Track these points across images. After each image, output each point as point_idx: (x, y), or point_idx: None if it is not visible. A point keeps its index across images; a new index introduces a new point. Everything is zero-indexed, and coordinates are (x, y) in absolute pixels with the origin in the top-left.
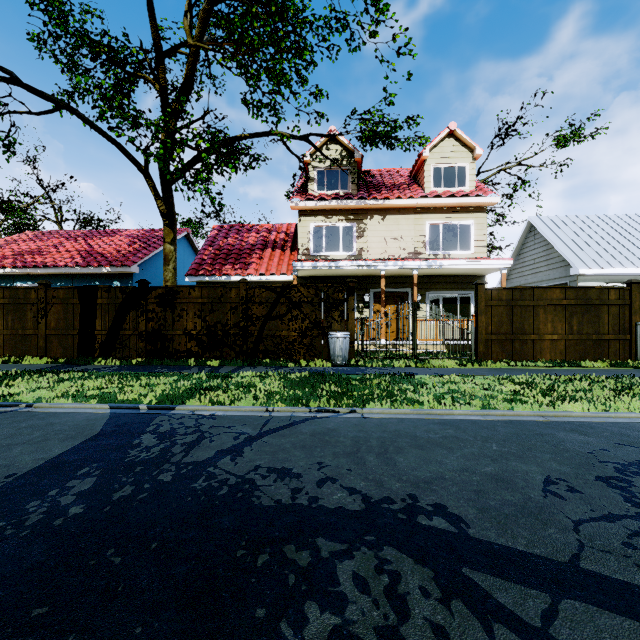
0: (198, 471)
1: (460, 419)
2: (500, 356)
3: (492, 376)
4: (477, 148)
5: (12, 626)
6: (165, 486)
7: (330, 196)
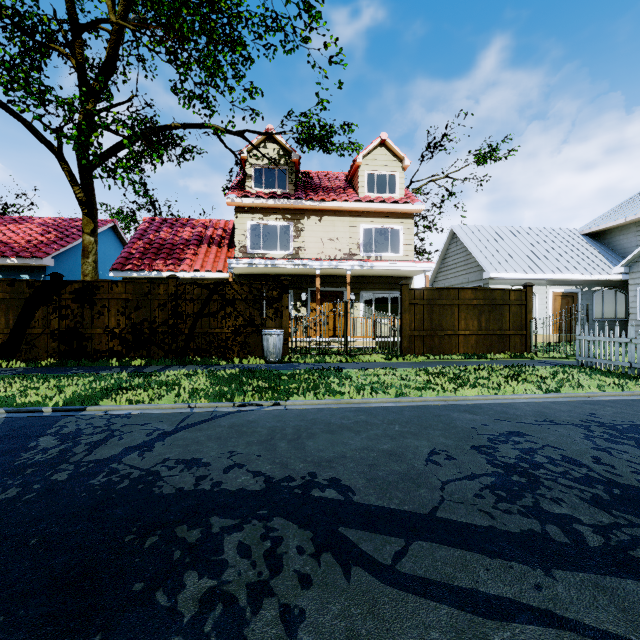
0: (99, 468)
1: (375, 406)
2: (422, 350)
3: (412, 368)
4: (405, 159)
5: None
6: (58, 485)
7: (268, 194)
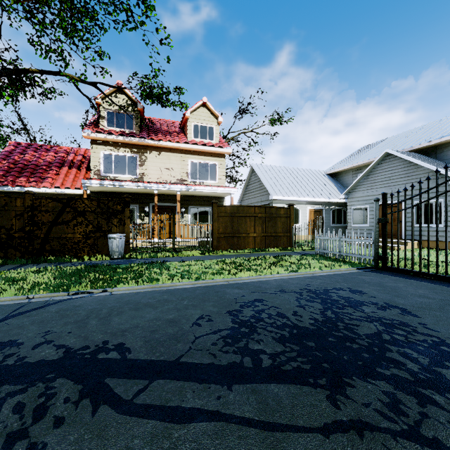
0: None
1: (178, 288)
2: (226, 247)
3: (215, 260)
4: (219, 117)
5: None
6: None
7: (118, 132)
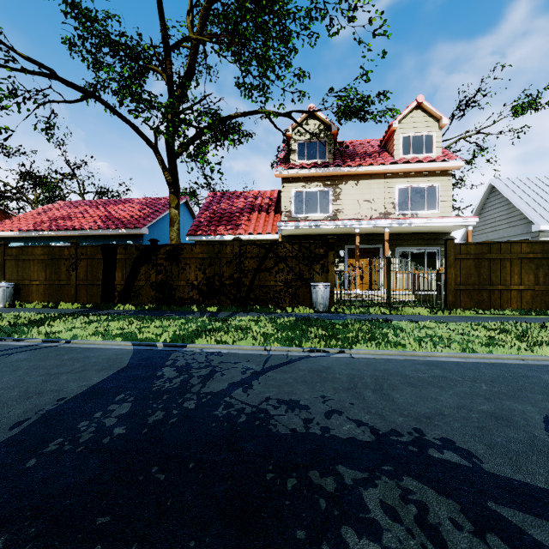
0: (216, 400)
1: (443, 361)
2: (468, 305)
3: (464, 323)
4: (443, 118)
5: (82, 532)
6: (191, 412)
7: (309, 165)
